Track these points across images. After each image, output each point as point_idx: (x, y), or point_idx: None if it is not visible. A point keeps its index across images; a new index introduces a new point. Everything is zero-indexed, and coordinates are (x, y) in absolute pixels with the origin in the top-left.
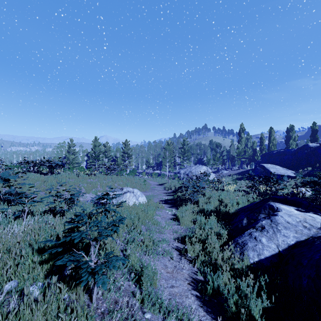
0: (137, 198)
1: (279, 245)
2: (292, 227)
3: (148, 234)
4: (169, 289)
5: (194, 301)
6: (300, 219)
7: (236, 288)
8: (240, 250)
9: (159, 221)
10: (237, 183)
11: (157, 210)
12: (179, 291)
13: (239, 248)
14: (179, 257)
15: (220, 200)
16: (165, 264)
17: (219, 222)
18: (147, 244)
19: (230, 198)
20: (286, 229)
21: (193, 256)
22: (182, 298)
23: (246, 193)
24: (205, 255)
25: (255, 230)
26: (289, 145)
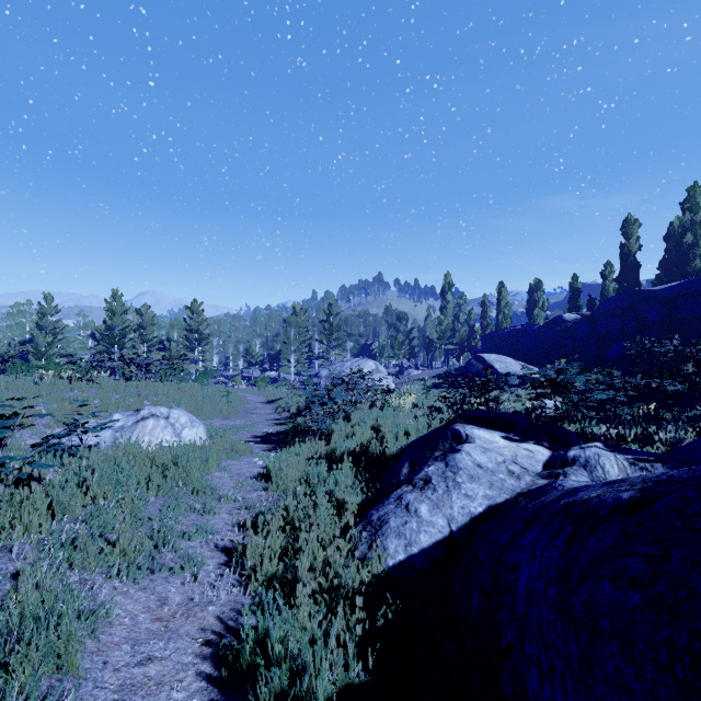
0: (177, 432)
1: (453, 517)
2: (485, 476)
3: (129, 519)
4: (130, 672)
5: (195, 694)
6: (506, 457)
7: (326, 639)
8: (371, 537)
9: (219, 484)
10: (432, 395)
11: (230, 459)
12: (163, 671)
13: (371, 532)
14: (220, 571)
15: (377, 429)
16: (165, 596)
17: (358, 476)
18: (126, 547)
19: (399, 424)
20: (473, 481)
21: (251, 564)
22: (160, 692)
23: (430, 410)
24: (286, 559)
25: (410, 489)
26: (534, 318)
